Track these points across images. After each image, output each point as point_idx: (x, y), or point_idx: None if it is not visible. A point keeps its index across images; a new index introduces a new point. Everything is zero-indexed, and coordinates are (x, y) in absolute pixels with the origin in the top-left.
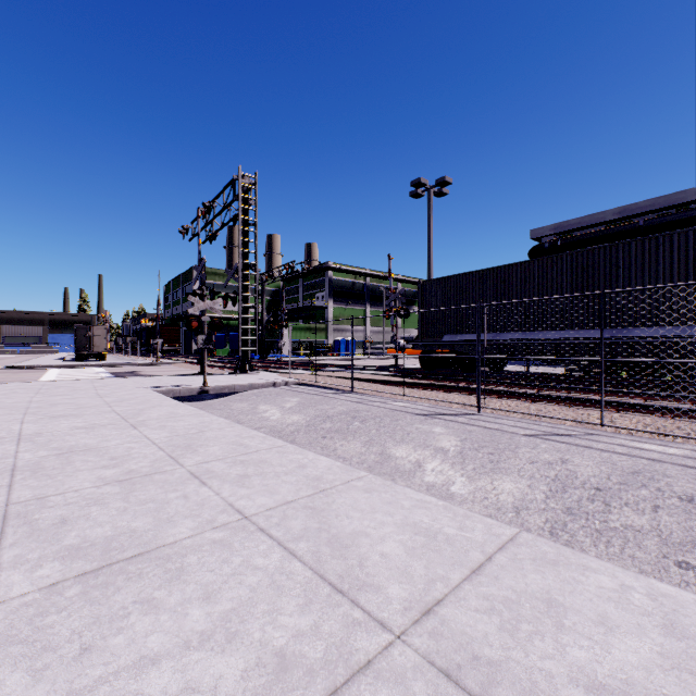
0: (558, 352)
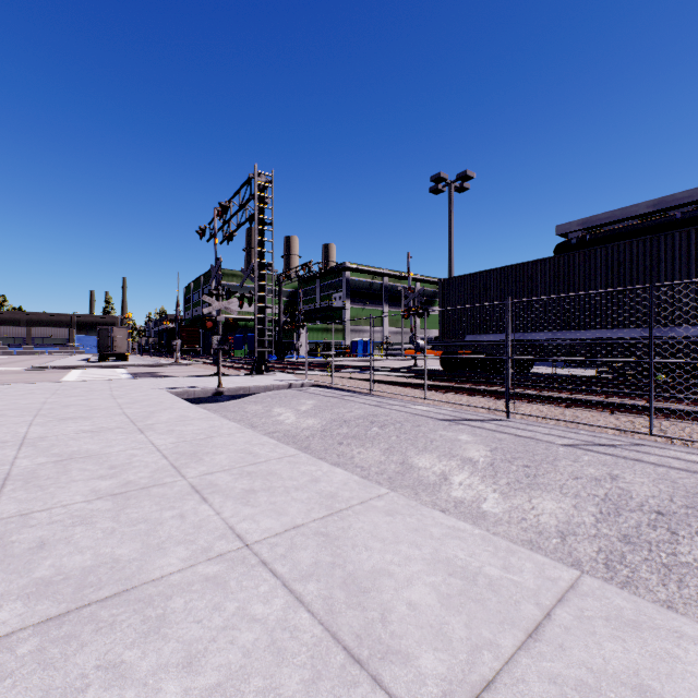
0: (591, 353)
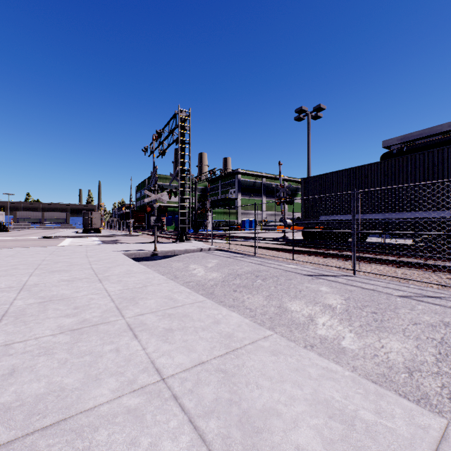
0: (412, 228)
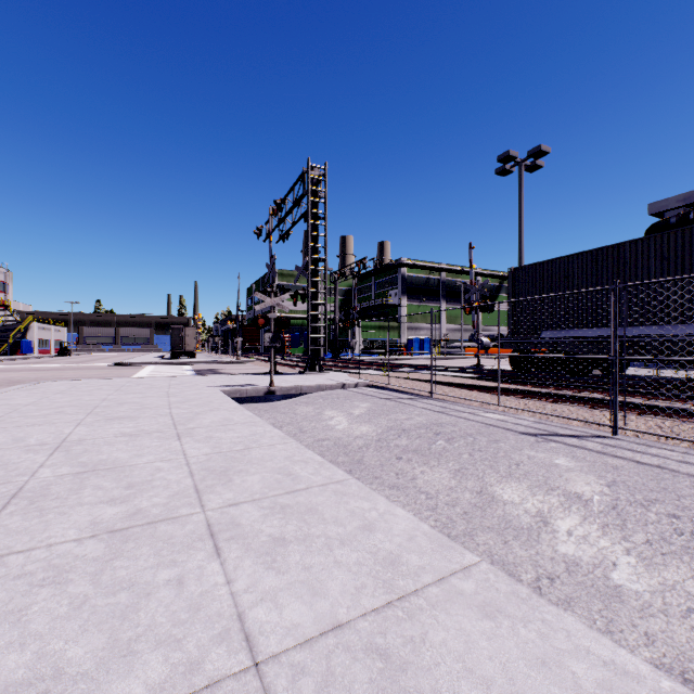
0: None
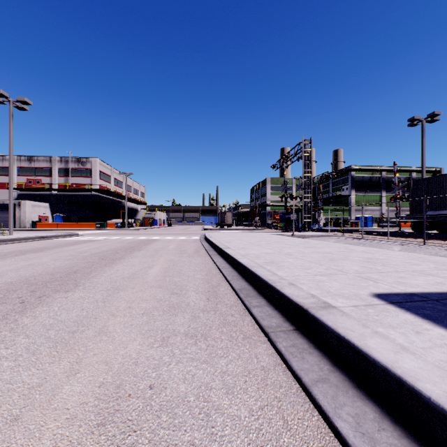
0: None
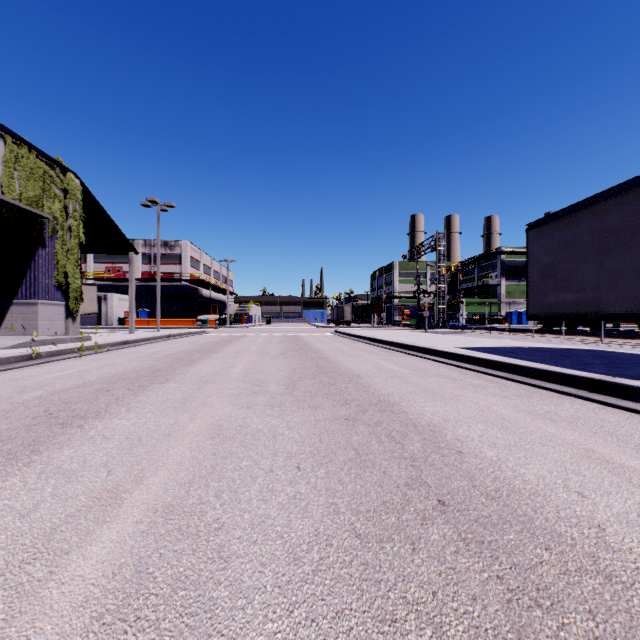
0: None
